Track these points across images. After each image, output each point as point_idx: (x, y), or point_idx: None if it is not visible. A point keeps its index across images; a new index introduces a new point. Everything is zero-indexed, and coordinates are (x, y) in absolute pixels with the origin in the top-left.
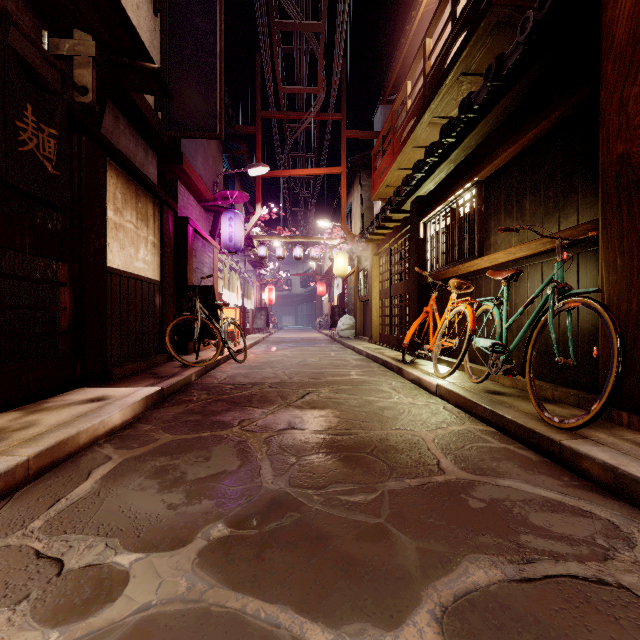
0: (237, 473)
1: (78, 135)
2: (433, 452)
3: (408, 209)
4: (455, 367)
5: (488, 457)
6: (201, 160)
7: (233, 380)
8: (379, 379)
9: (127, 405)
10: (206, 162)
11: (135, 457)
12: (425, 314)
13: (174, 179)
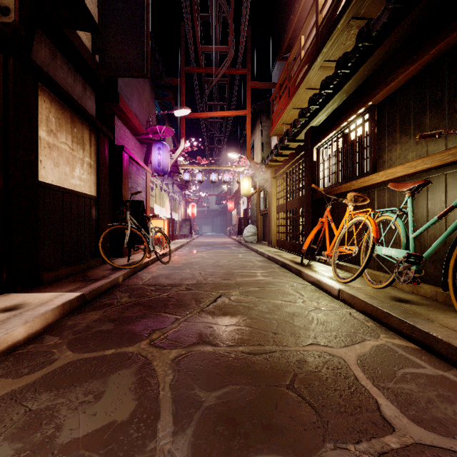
0: (126, 428)
1: (4, 56)
2: (364, 385)
3: (302, 139)
4: (358, 274)
5: (433, 395)
6: (136, 102)
7: (155, 281)
8: (282, 280)
9: (35, 316)
10: (140, 104)
11: (14, 393)
12: (321, 224)
13: (112, 114)
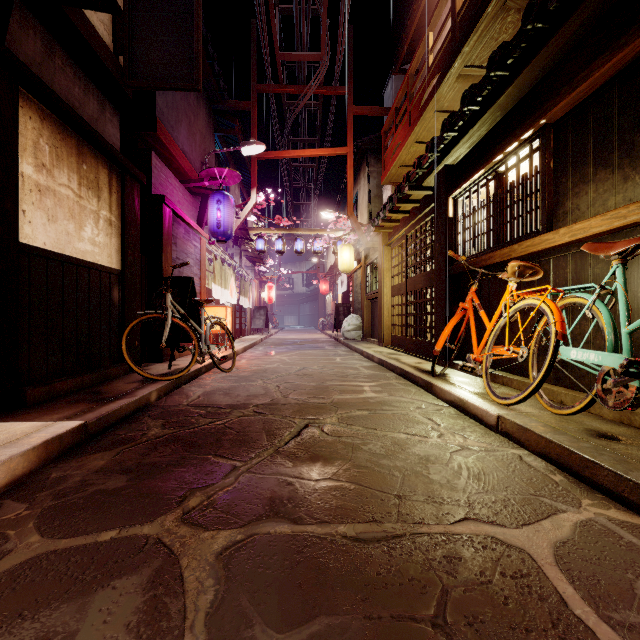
0: None
1: None
2: (581, 616)
3: (430, 185)
4: (531, 391)
5: None
6: (185, 133)
7: (208, 400)
8: (403, 398)
9: None
10: (192, 137)
11: None
12: (462, 312)
13: (147, 149)
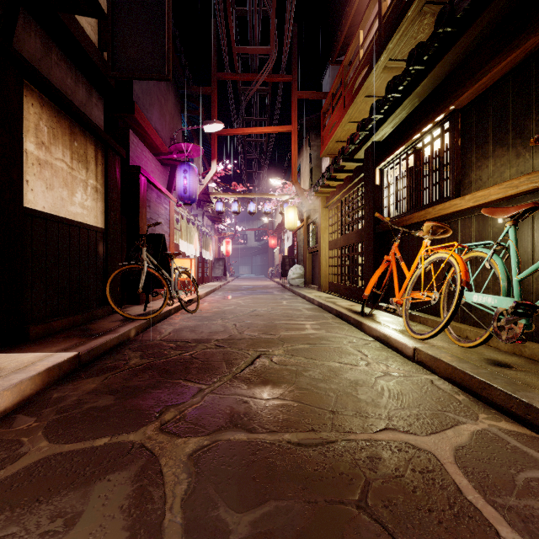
0: None
1: None
2: (472, 501)
3: (361, 158)
4: (441, 328)
5: None
6: (157, 114)
7: (177, 335)
8: (337, 334)
9: (4, 389)
10: (162, 118)
11: None
12: (386, 263)
13: (126, 128)
